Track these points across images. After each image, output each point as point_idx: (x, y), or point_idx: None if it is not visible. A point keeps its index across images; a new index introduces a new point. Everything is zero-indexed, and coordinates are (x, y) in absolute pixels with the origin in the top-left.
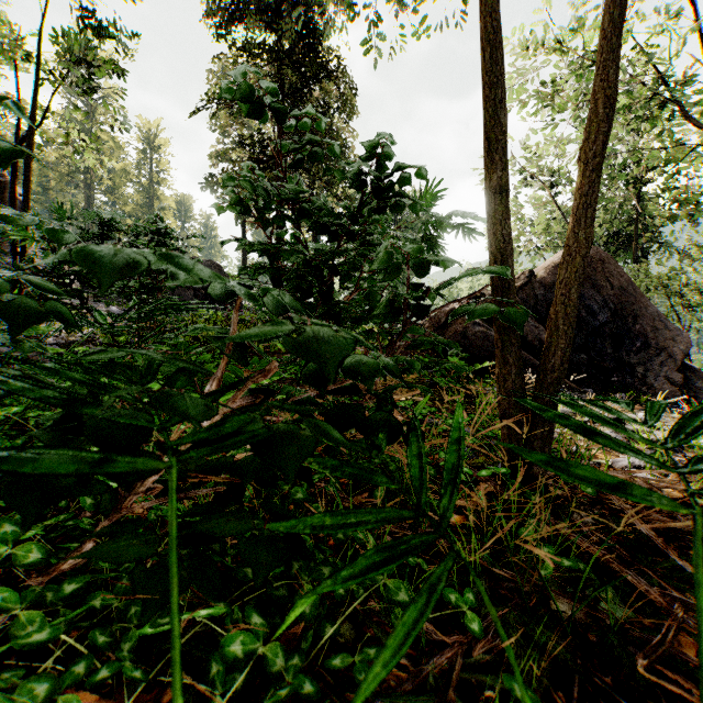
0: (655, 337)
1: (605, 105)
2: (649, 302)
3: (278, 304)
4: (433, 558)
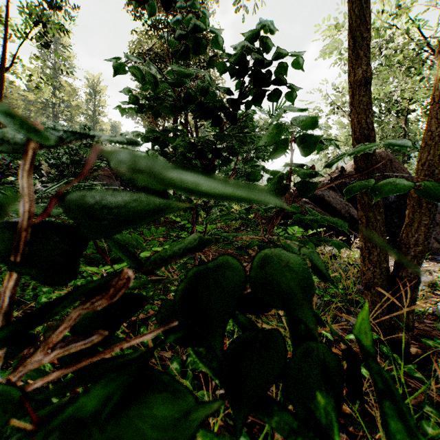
0: None
1: None
2: None
3: None
4: None
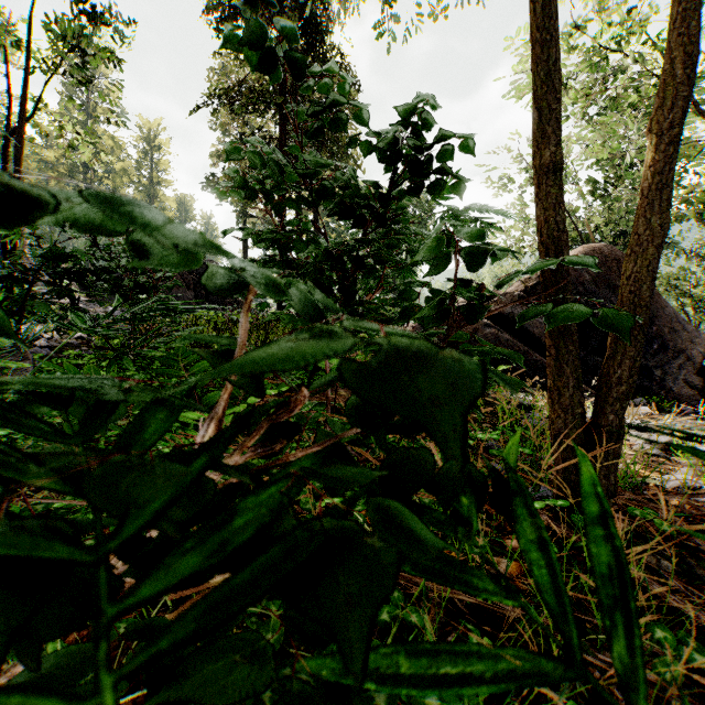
0: (672, 339)
1: (685, 65)
2: (666, 303)
3: (308, 303)
4: (494, 628)
